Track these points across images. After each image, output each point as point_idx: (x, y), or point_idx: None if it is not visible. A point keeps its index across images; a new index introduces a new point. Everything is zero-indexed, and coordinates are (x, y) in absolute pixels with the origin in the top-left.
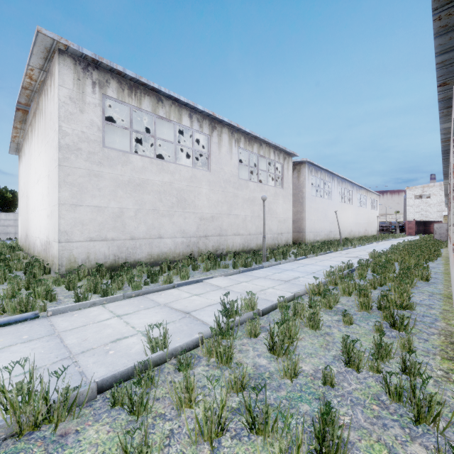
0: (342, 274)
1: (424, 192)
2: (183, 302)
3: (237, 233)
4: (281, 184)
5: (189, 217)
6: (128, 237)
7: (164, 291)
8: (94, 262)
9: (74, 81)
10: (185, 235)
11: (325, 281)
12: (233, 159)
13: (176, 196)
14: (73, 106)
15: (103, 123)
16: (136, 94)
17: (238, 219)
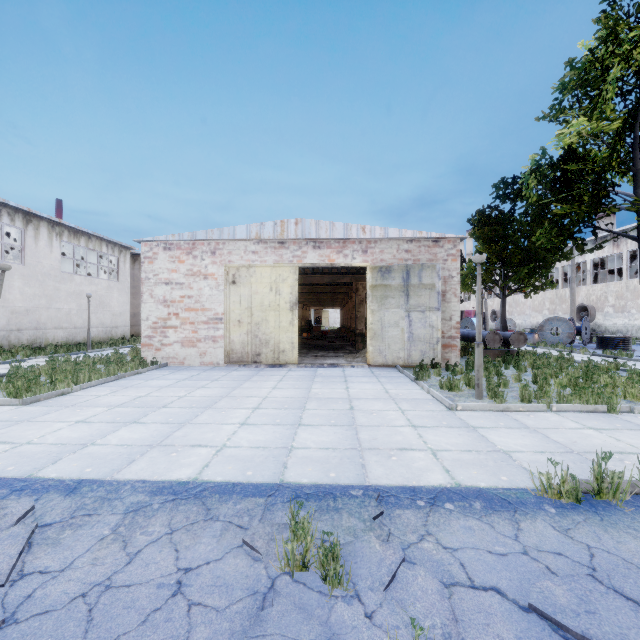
0: None
1: None
2: None
3: (60, 326)
4: (117, 277)
5: None
6: None
7: None
8: None
9: None
10: None
11: (127, 354)
12: (55, 253)
13: None
14: None
15: None
16: None
17: (61, 313)
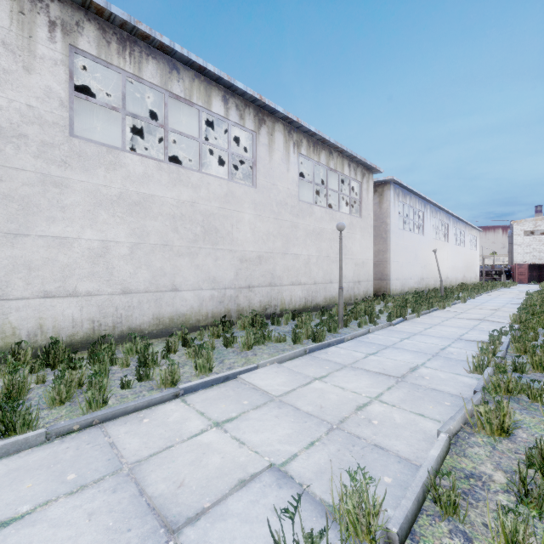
0: (505, 364)
1: (537, 227)
2: (179, 459)
3: (297, 281)
4: (359, 212)
5: (222, 257)
6: (118, 289)
7: (153, 410)
8: (53, 333)
9: (13, 14)
10: (216, 286)
11: (484, 385)
12: (291, 172)
13: (201, 224)
14: (10, 59)
15: (70, 94)
16: (132, 53)
17: (298, 261)
